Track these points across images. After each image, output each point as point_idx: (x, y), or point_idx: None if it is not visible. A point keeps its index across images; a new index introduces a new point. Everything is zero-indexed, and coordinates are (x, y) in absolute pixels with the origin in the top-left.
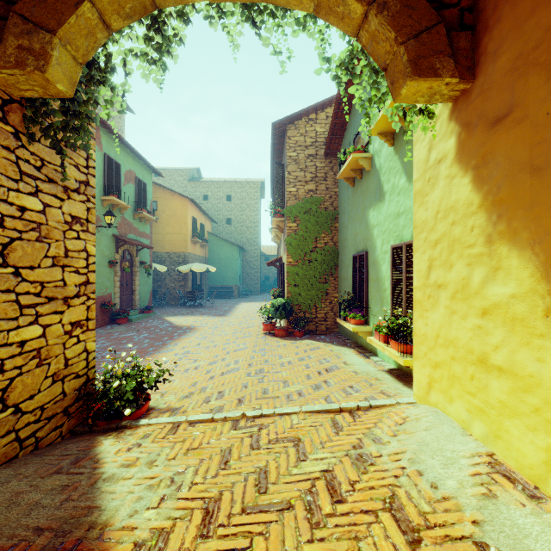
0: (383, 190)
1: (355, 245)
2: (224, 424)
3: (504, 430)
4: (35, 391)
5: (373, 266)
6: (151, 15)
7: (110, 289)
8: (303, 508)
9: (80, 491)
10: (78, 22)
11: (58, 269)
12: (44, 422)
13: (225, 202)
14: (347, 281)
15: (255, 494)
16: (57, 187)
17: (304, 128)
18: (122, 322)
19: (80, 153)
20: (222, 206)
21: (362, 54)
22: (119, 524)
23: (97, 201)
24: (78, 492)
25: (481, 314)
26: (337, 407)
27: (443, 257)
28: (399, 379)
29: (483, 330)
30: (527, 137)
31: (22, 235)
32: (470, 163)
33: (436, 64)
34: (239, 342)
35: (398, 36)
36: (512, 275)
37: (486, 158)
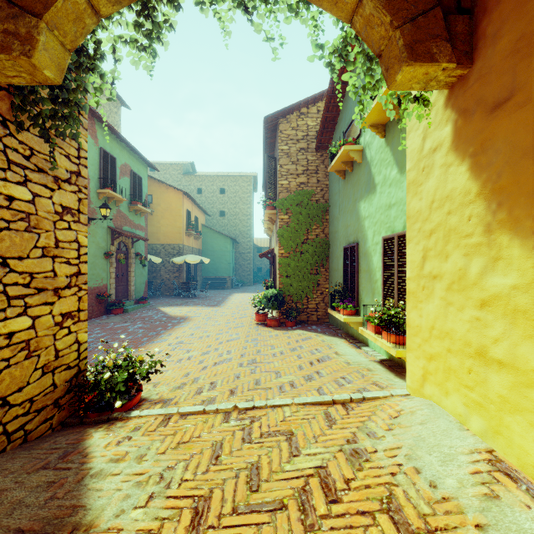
0: (374, 182)
1: (346, 237)
2: (215, 416)
3: (505, 425)
4: (24, 383)
5: (364, 257)
6: (140, 0)
7: (106, 280)
8: (296, 508)
9: (66, 488)
10: (66, 6)
11: (49, 259)
12: (33, 414)
13: (218, 196)
14: (338, 273)
15: (246, 492)
16: (47, 177)
17: (295, 122)
18: (118, 312)
19: (71, 143)
20: (216, 199)
21: (355, 41)
22: (104, 525)
23: (93, 194)
24: (64, 490)
25: (479, 306)
26: (330, 399)
27: (439, 248)
28: (391, 369)
29: (481, 322)
30: (530, 121)
31: (10, 225)
32: (467, 150)
33: (433, 48)
34: (232, 332)
35: (393, 20)
36: (514, 265)
37: (485, 145)
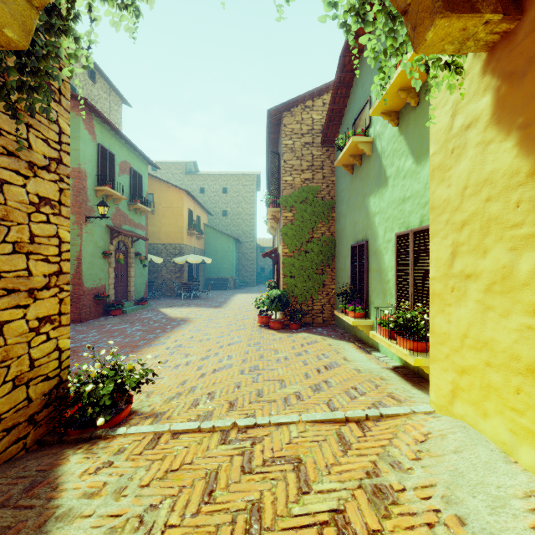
0: (386, 175)
1: (354, 235)
2: (212, 435)
3: None
4: None
5: (374, 256)
6: None
7: (104, 280)
8: None
9: None
10: None
11: (21, 256)
12: (1, 434)
13: (221, 195)
14: (345, 273)
15: None
16: (19, 162)
17: (300, 116)
18: (116, 313)
19: (50, 126)
20: (218, 198)
21: None
22: None
23: (91, 192)
24: None
25: (533, 311)
26: (343, 416)
27: (474, 242)
28: (407, 378)
29: None
30: None
31: None
32: (515, 121)
33: None
34: (234, 335)
35: None
36: None
37: None
